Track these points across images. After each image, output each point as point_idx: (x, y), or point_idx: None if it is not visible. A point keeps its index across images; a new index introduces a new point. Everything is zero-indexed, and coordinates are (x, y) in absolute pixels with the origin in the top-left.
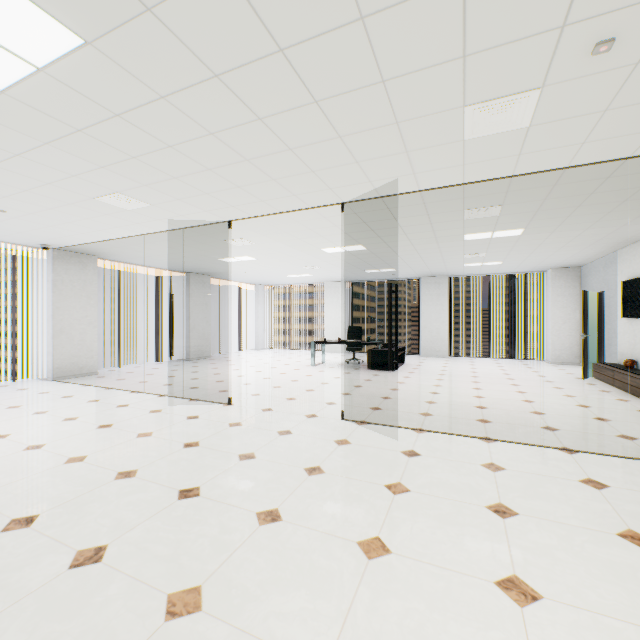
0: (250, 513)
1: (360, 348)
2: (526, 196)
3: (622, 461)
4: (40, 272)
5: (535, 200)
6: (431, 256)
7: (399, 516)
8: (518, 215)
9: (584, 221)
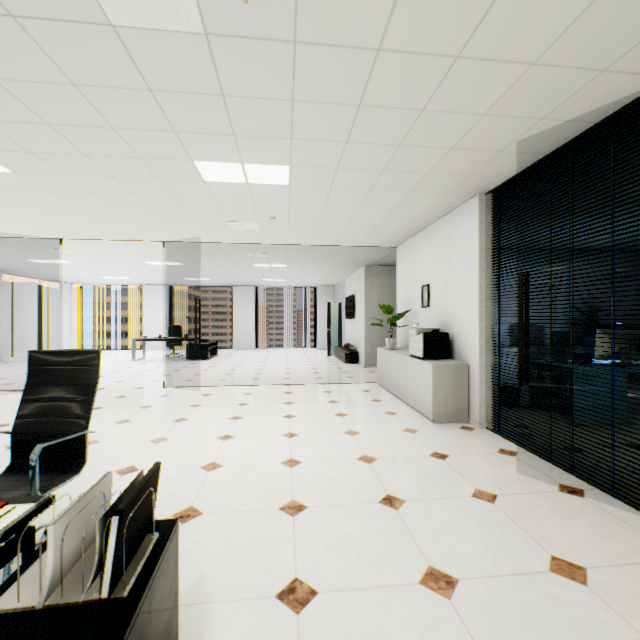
0: (111, 422)
1: (180, 344)
2: (277, 251)
3: (308, 385)
4: None
5: (283, 253)
6: (236, 273)
7: (195, 412)
8: (279, 258)
9: (316, 264)
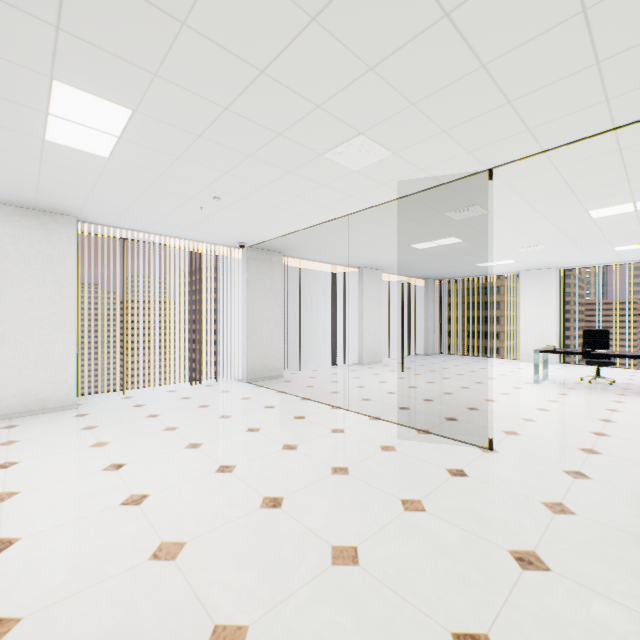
0: None
1: (612, 362)
2: None
3: None
4: (235, 272)
5: None
6: None
7: None
8: None
9: None
